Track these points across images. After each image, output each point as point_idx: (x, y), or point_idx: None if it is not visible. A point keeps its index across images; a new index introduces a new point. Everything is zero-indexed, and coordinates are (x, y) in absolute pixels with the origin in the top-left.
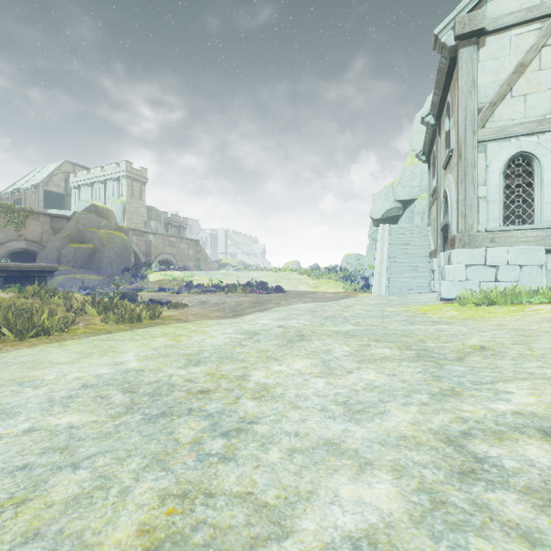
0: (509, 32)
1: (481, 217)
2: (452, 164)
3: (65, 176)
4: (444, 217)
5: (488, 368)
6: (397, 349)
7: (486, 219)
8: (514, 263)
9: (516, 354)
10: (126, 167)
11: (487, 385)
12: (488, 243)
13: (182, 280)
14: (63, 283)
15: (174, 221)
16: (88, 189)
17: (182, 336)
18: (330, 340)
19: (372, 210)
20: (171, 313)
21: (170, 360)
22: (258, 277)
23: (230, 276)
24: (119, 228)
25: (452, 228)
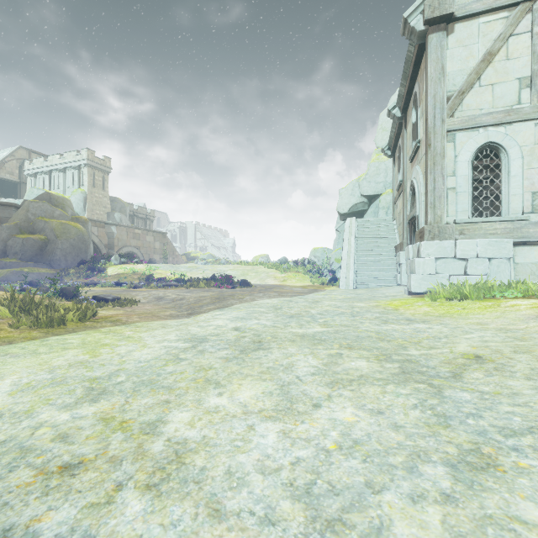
0: (477, 19)
1: (450, 208)
2: (419, 156)
3: (20, 163)
4: (411, 210)
5: (504, 396)
6: (375, 361)
7: (455, 211)
8: (483, 256)
9: (526, 369)
10: (87, 155)
11: (526, 437)
12: (457, 235)
13: (144, 273)
14: (7, 277)
15: (140, 213)
16: (45, 178)
17: (106, 346)
18: (293, 348)
19: (339, 204)
20: (114, 312)
21: (59, 391)
22: (225, 271)
23: (196, 270)
24: (76, 218)
25: (420, 220)
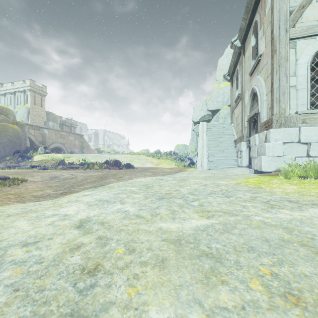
0: None
1: (292, 103)
2: (260, 67)
3: None
4: (250, 111)
5: None
6: None
7: (296, 105)
8: None
9: None
10: (30, 83)
11: None
12: (300, 123)
13: (59, 159)
14: None
15: (67, 123)
16: (1, 98)
17: None
18: (160, 311)
19: (193, 116)
20: None
21: None
22: (119, 158)
23: (99, 157)
24: (16, 123)
25: (262, 116)
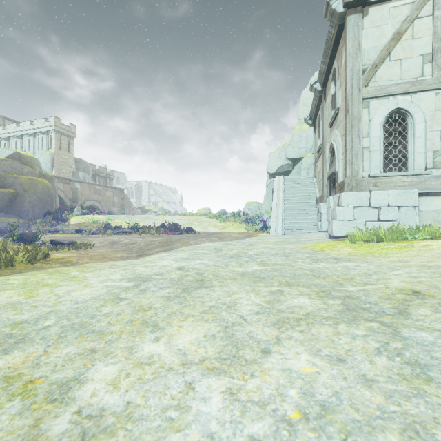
0: (388, 4)
1: (365, 165)
2: (338, 121)
3: None
4: (330, 167)
5: None
6: (317, 298)
7: (369, 167)
8: (394, 205)
9: None
10: (54, 122)
11: None
12: (372, 187)
13: (102, 222)
14: None
15: (101, 173)
16: (17, 141)
17: (46, 286)
18: (234, 286)
19: (268, 166)
20: (68, 255)
21: None
22: (174, 220)
23: (148, 220)
24: (43, 175)
25: (339, 176)
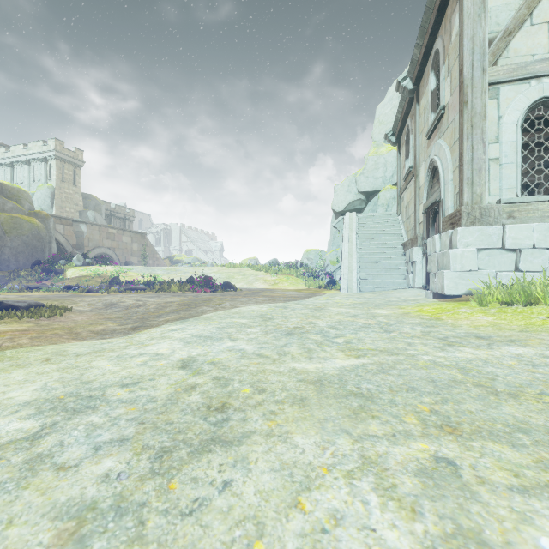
0: None
1: (492, 185)
2: (443, 126)
3: None
4: (428, 196)
5: None
6: None
7: (499, 189)
8: (542, 246)
9: None
10: (55, 146)
11: None
12: (505, 219)
13: (110, 276)
14: None
15: (118, 212)
16: (6, 170)
17: None
18: (306, 437)
19: (334, 202)
20: (9, 328)
21: None
22: (208, 273)
23: (174, 272)
24: (34, 213)
25: (446, 205)
